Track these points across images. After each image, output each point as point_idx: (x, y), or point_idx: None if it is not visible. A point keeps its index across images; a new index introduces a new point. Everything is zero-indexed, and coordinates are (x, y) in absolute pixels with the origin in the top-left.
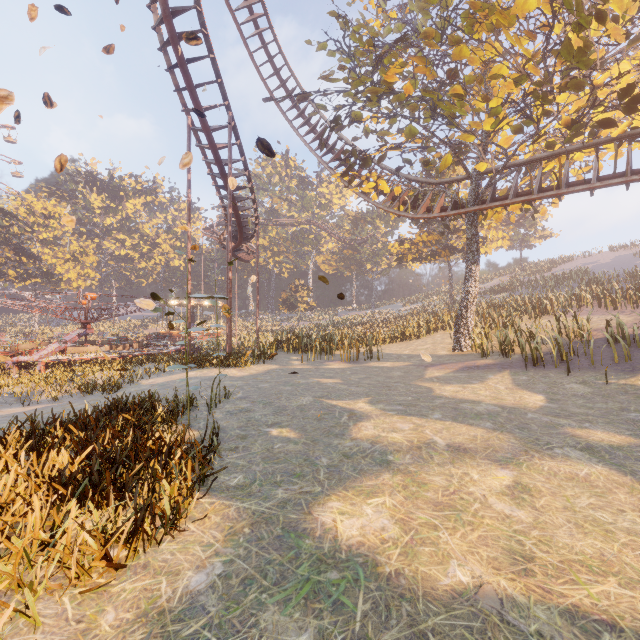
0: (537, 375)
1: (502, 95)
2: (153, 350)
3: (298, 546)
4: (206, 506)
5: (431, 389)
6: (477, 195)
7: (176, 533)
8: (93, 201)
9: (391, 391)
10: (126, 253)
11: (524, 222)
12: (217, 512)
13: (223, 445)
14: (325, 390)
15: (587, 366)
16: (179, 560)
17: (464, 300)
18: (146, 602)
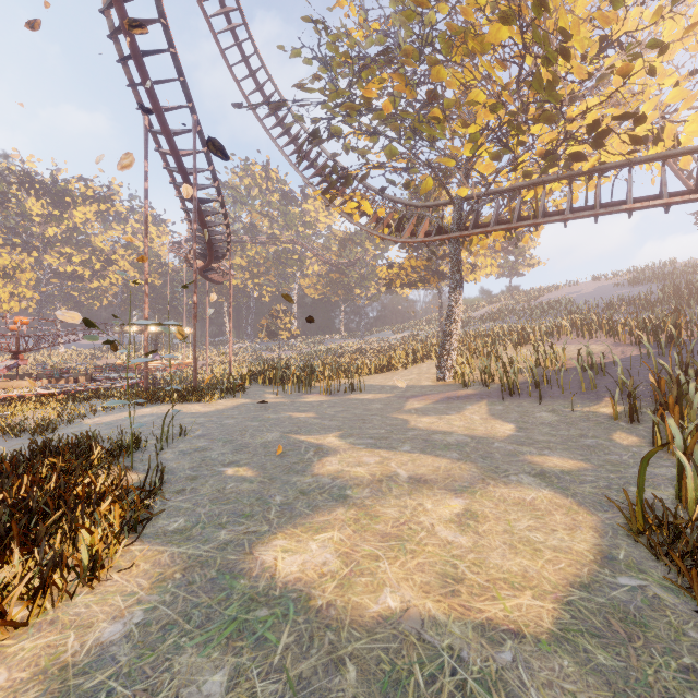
0: (512, 404)
1: (480, 121)
2: (104, 384)
3: (231, 587)
4: (136, 554)
5: (407, 421)
6: (460, 221)
7: (96, 584)
8: (30, 207)
9: (365, 424)
10: (73, 270)
11: (513, 249)
12: (148, 559)
13: (168, 488)
14: (296, 425)
15: (558, 395)
16: (94, 612)
17: (447, 329)
18: (47, 659)
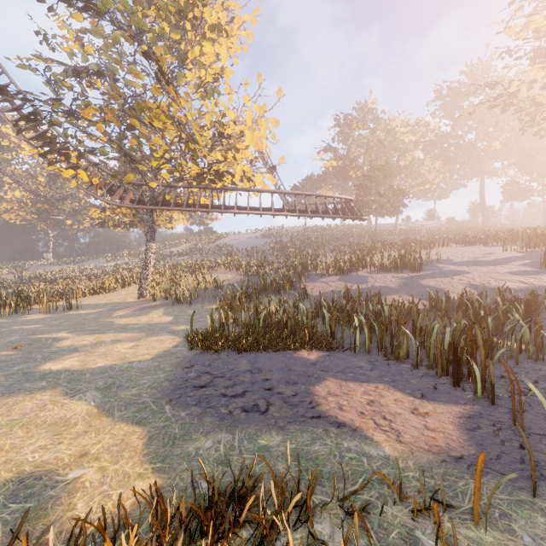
0: (177, 308)
1: (161, 152)
2: None
3: (33, 375)
4: None
5: (113, 322)
6: (153, 199)
7: None
8: None
9: (85, 326)
10: None
11: None
12: None
13: None
14: (30, 332)
15: (200, 301)
16: None
17: (145, 265)
18: None
